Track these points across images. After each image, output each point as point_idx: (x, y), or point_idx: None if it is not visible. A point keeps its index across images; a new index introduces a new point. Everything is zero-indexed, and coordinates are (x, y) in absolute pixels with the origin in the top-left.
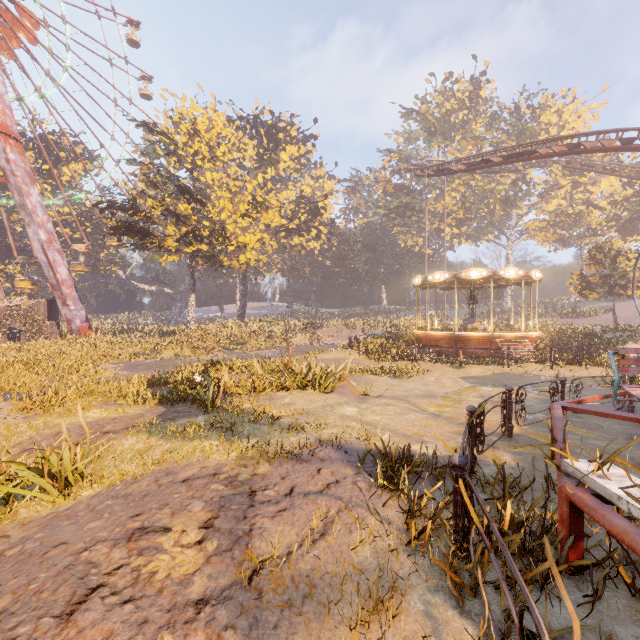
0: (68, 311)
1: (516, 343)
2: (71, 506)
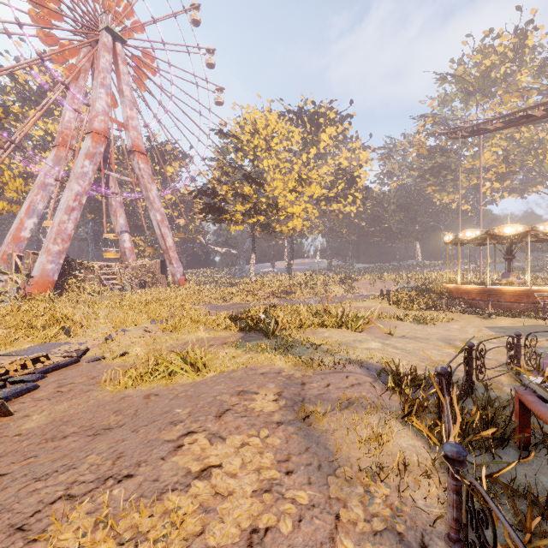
0: (173, 268)
1: None
2: (202, 380)
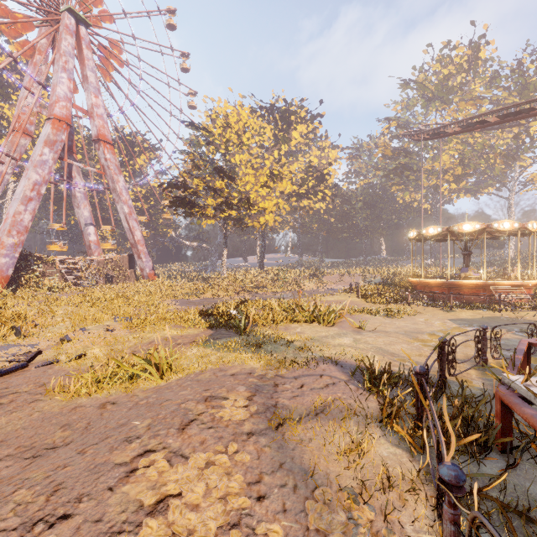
0: (141, 262)
1: (511, 290)
2: (167, 384)
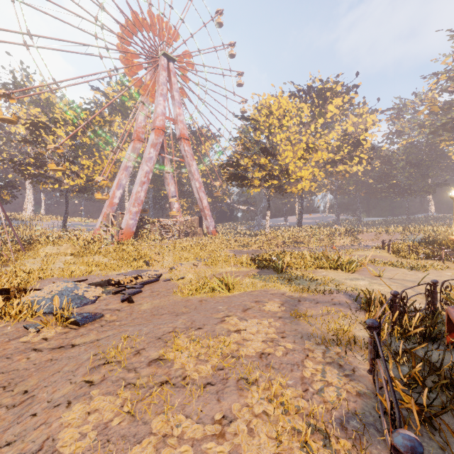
0: (207, 222)
1: None
2: (232, 295)
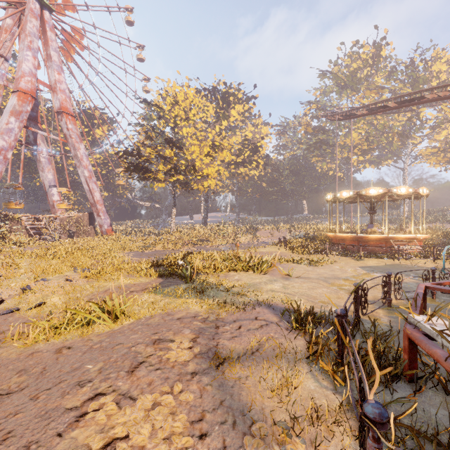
0: (100, 220)
1: (406, 243)
2: (120, 328)
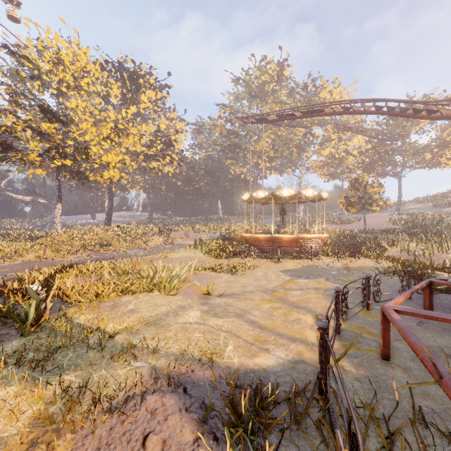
0: None
1: (313, 242)
2: None
